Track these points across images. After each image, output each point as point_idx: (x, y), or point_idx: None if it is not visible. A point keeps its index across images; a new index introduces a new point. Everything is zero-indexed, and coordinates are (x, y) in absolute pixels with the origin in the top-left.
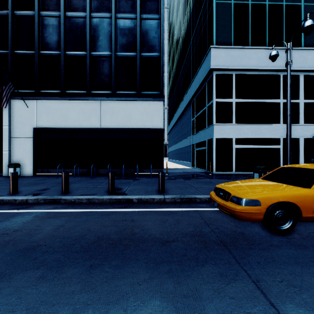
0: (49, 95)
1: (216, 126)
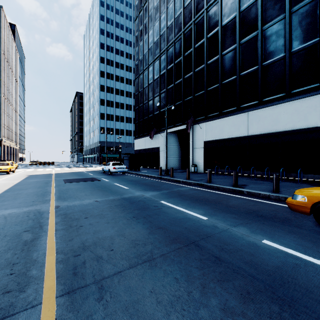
0: (212, 118)
1: None
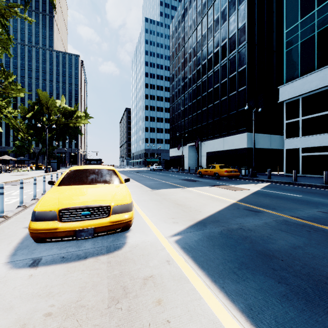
0: (209, 139)
1: (286, 141)
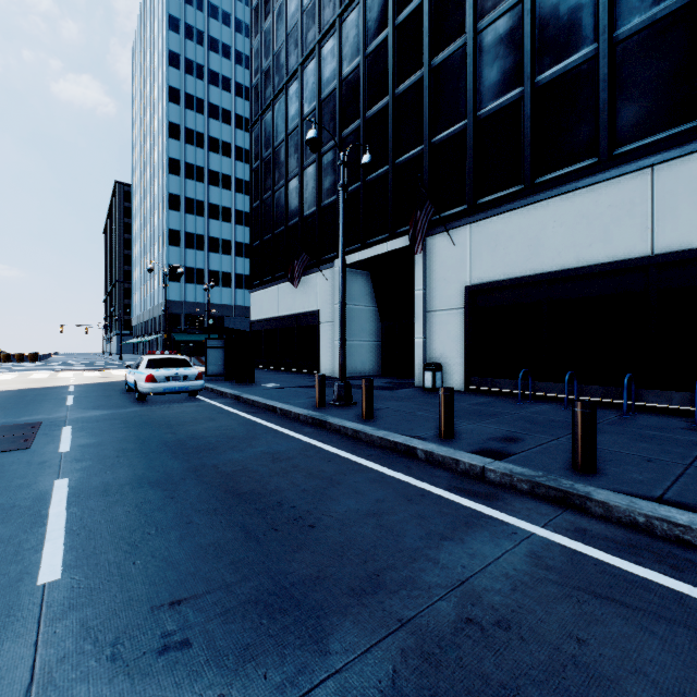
0: (497, 205)
1: None
